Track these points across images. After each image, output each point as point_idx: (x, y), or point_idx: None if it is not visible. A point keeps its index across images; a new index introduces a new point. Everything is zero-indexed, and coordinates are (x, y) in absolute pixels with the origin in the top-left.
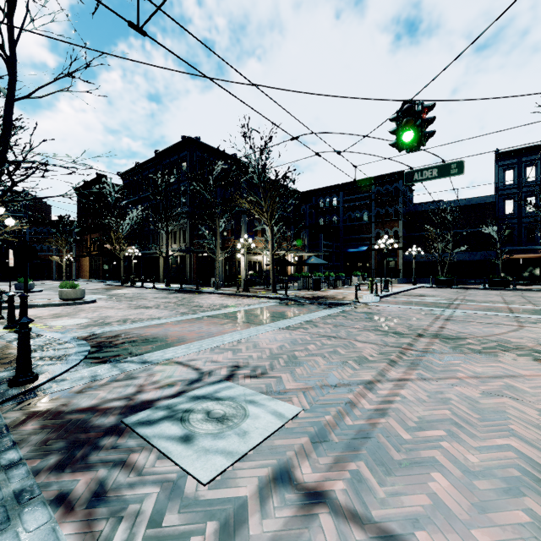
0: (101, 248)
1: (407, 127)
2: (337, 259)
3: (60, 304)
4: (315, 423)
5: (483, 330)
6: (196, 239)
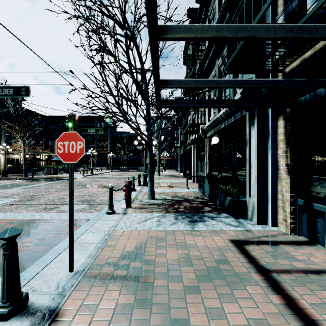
0: None
1: (70, 121)
2: None
3: None
4: (20, 200)
5: (101, 183)
6: None
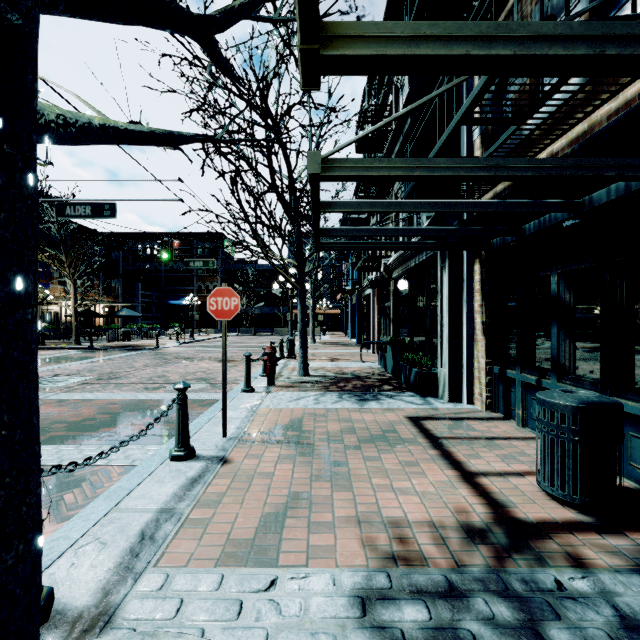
0: None
1: (166, 251)
2: (159, 310)
3: None
4: (99, 378)
5: (215, 354)
6: None
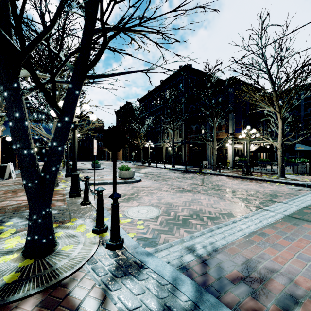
0: (129, 143)
1: None
2: None
3: (120, 182)
4: None
5: None
6: (189, 135)
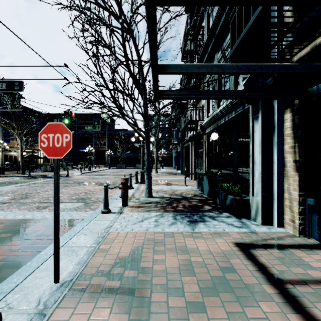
0: None
1: (67, 118)
2: (74, 155)
3: None
4: (14, 198)
5: (99, 180)
6: None
